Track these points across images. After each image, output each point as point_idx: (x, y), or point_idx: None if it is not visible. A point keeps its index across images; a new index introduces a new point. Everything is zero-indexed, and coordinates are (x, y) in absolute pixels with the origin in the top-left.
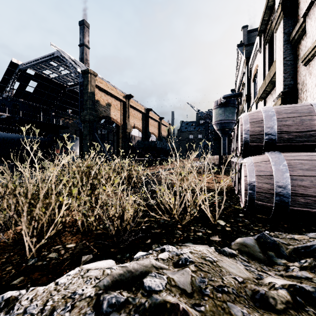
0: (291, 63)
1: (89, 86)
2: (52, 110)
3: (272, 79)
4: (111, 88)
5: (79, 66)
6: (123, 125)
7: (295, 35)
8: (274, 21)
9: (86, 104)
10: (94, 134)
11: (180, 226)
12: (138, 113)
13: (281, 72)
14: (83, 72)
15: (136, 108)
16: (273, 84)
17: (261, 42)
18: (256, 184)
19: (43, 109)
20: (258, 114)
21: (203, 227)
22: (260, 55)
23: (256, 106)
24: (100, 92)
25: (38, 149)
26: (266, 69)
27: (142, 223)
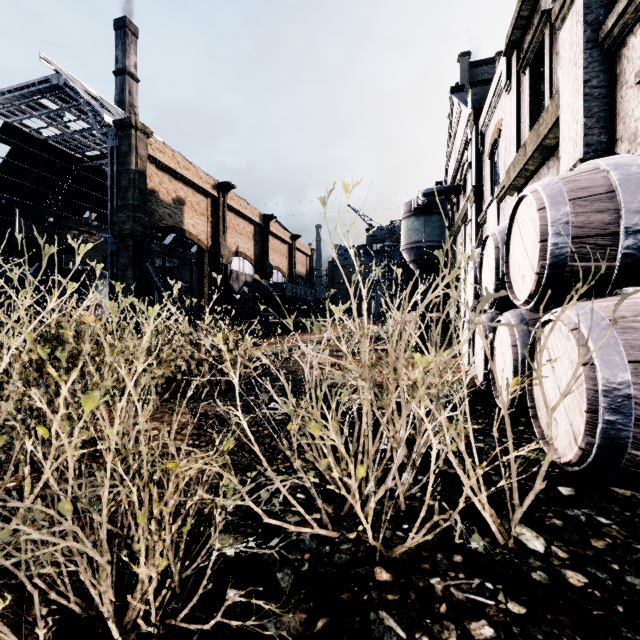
0: (602, 94)
1: (133, 156)
2: (49, 212)
3: (545, 140)
4: (186, 166)
5: (110, 112)
6: (212, 248)
7: (615, 24)
8: (558, 1)
9: (126, 198)
10: (143, 265)
11: (385, 574)
12: (246, 223)
13: (578, 115)
14: (117, 124)
15: (240, 212)
16: (545, 153)
17: (512, 69)
18: (635, 394)
19: (20, 205)
20: (593, 177)
21: (478, 575)
22: (509, 97)
23: (497, 208)
24: (160, 172)
25: (7, 298)
26: (522, 126)
27: (220, 612)
